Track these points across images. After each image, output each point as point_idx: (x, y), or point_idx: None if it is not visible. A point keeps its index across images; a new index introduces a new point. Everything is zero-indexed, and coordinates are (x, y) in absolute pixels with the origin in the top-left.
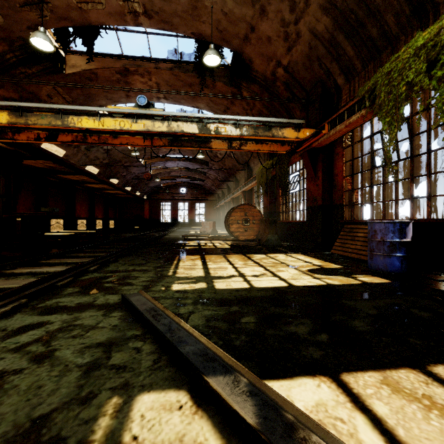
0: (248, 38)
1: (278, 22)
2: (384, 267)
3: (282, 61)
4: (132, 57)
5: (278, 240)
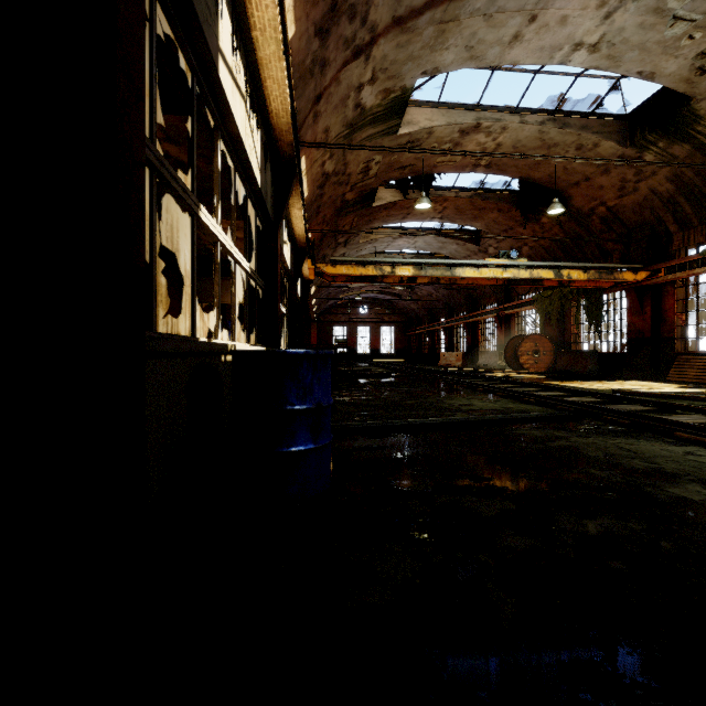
0: (578, 184)
1: (618, 179)
2: None
3: (608, 203)
4: (434, 188)
5: (600, 370)
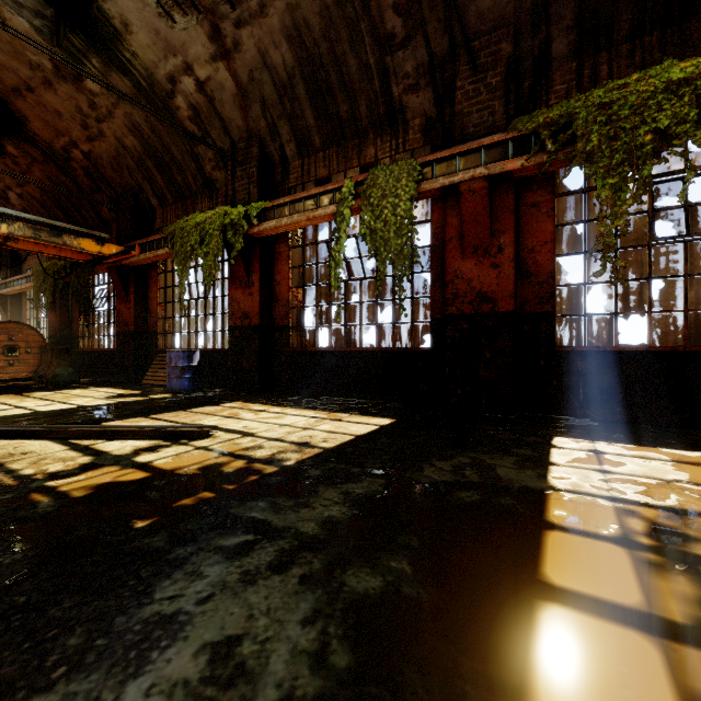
0: (22, 93)
1: (73, 106)
2: (177, 387)
3: (81, 145)
4: None
5: (74, 374)
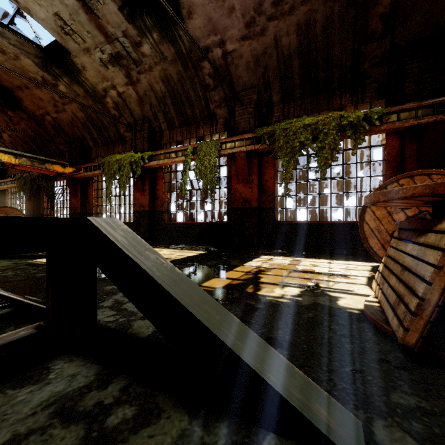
0: (22, 89)
1: (50, 96)
2: None
3: (51, 114)
4: None
5: None
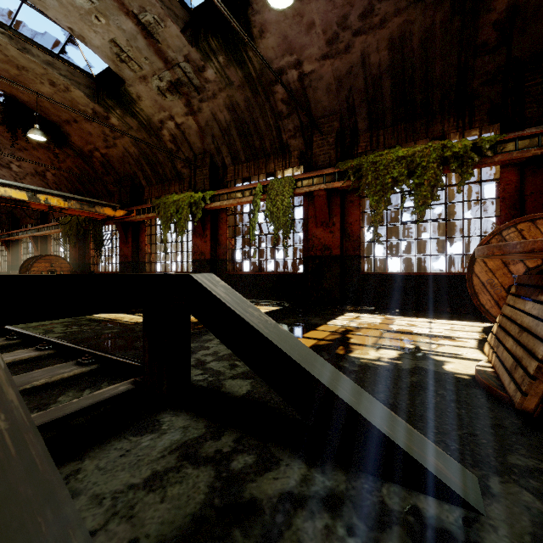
0: (70, 123)
1: (100, 130)
2: None
3: (101, 150)
4: None
5: None
